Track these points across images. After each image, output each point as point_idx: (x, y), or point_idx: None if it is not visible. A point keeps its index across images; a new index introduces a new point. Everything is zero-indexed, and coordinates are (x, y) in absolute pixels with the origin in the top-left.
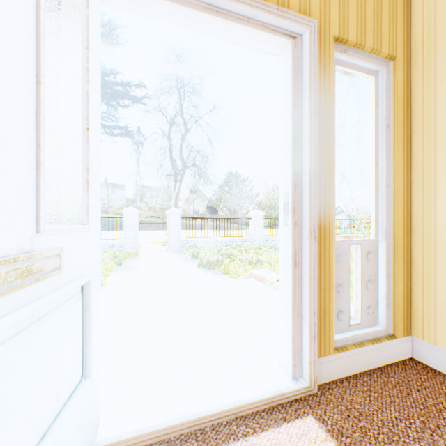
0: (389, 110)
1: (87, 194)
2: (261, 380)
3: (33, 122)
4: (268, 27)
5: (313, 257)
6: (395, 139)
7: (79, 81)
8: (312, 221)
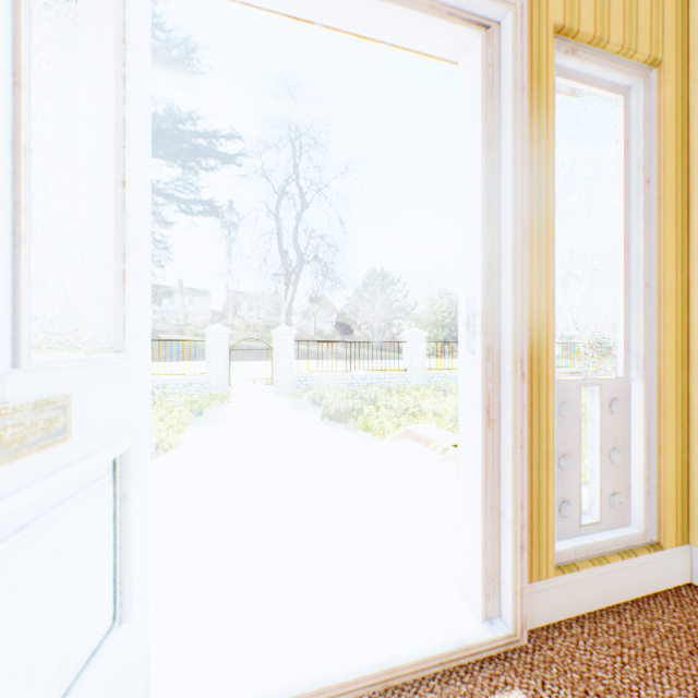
0: (649, 154)
1: (123, 299)
2: (429, 621)
3: (4, 158)
4: (441, 9)
5: (519, 409)
6: (661, 203)
7: (110, 99)
8: (518, 345)
